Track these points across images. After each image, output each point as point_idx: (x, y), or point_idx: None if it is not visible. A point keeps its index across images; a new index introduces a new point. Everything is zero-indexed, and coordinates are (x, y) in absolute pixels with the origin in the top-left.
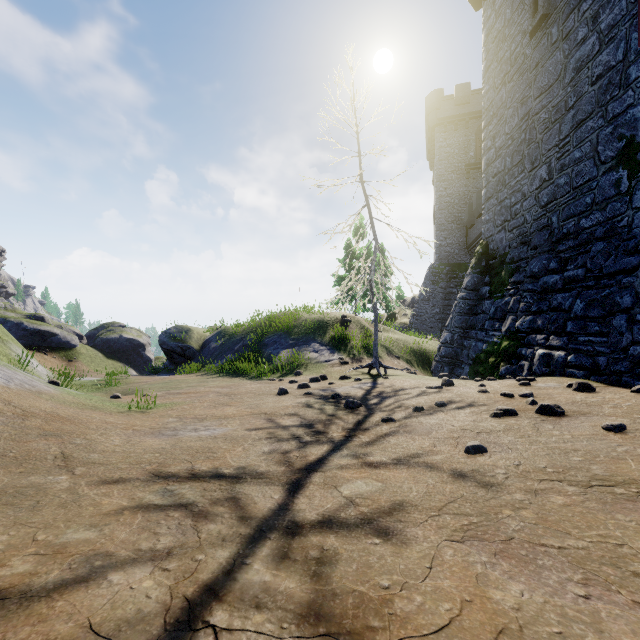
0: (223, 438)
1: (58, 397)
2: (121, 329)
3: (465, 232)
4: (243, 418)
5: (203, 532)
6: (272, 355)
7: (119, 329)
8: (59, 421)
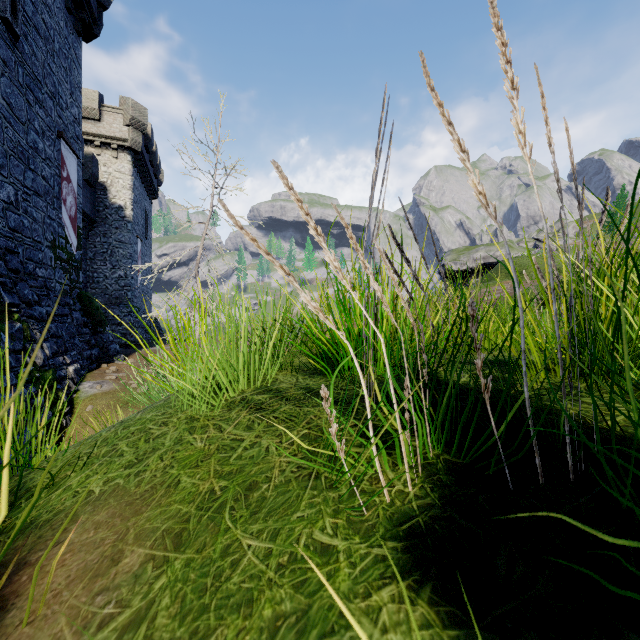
0: None
1: None
2: None
3: None
4: None
5: None
6: None
7: None
8: None
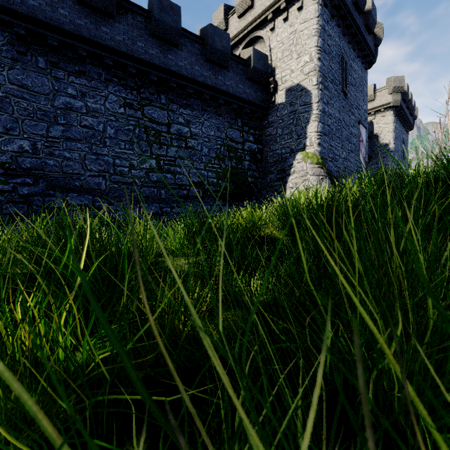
0: None
1: None
2: None
3: None
4: None
5: None
6: None
7: None
8: None
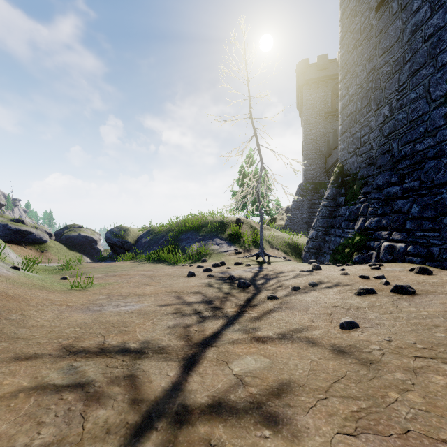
0: (137, 313)
1: (14, 279)
2: (80, 229)
3: (324, 160)
4: (157, 295)
5: (89, 420)
6: (185, 247)
7: (78, 229)
8: (5, 299)
